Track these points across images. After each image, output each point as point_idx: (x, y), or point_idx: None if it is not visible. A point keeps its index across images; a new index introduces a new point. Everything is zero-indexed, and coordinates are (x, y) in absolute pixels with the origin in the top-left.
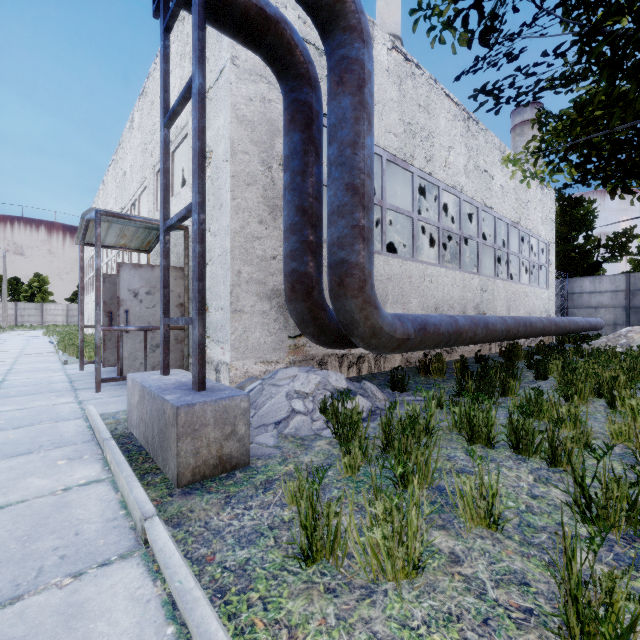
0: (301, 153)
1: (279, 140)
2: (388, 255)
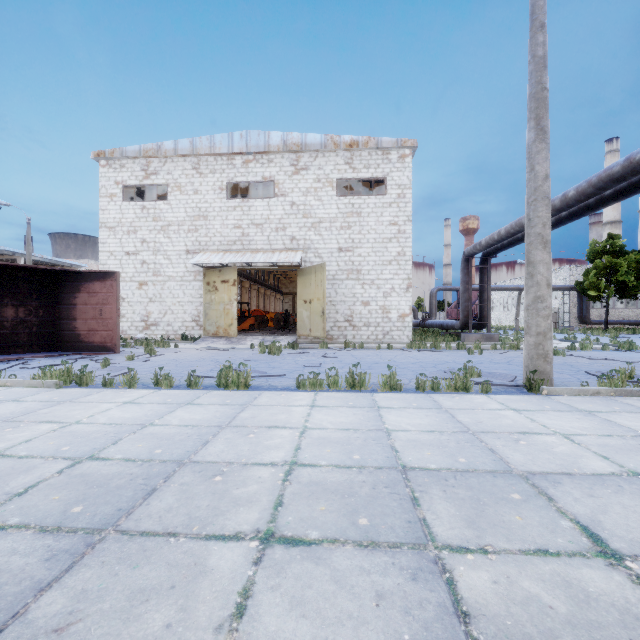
0: (580, 301)
1: (576, 295)
2: (603, 308)
